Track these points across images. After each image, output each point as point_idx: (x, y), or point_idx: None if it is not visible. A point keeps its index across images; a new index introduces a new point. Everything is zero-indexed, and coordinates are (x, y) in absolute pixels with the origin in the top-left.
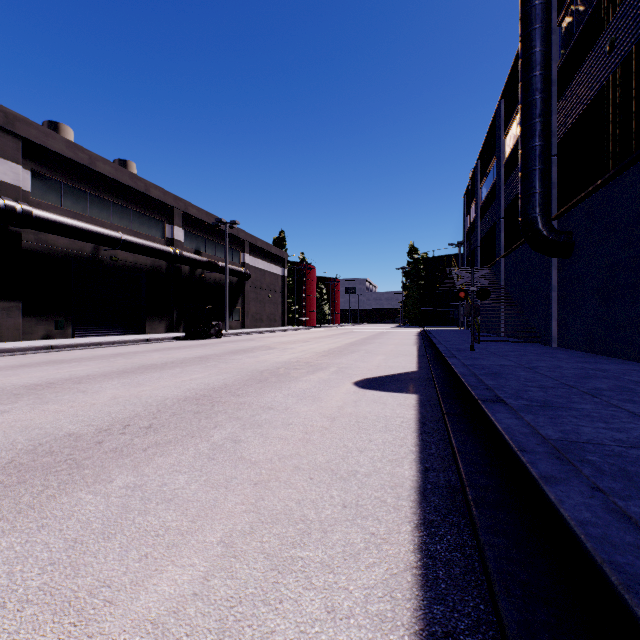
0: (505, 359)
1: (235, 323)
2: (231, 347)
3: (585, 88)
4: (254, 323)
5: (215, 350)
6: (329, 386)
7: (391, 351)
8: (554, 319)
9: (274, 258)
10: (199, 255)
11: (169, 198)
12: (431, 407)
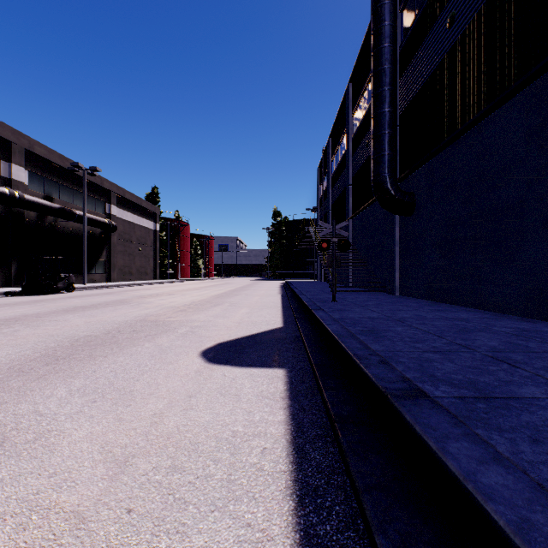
0: (369, 310)
1: (98, 276)
2: (73, 303)
3: (426, 63)
4: (122, 276)
5: (45, 308)
6: (163, 362)
7: (256, 303)
8: (397, 271)
9: (145, 212)
10: (50, 201)
11: (5, 131)
12: (308, 397)
